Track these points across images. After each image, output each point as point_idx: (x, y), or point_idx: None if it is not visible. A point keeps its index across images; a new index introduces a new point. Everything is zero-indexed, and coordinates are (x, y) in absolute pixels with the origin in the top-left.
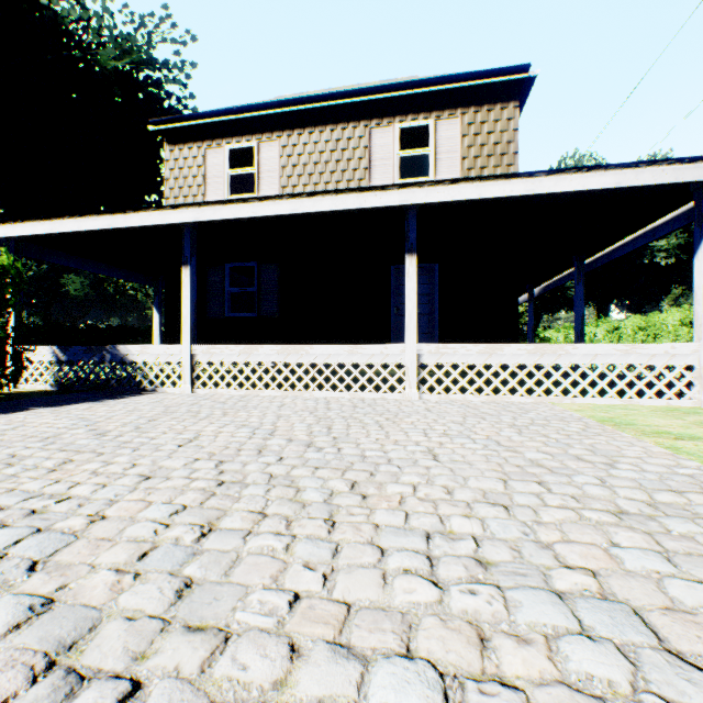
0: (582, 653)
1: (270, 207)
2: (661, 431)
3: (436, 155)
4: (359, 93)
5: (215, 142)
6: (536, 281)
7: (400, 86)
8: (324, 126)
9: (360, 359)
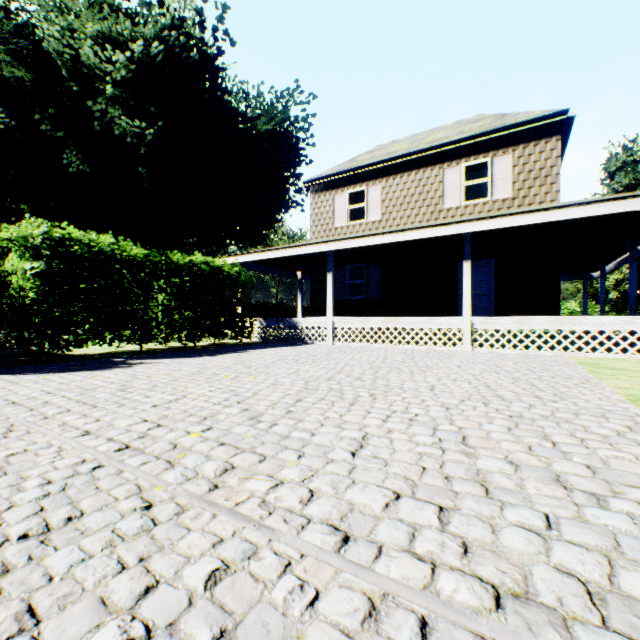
0: (465, 385)
1: (378, 239)
2: (609, 367)
3: (492, 182)
4: (434, 149)
5: (340, 189)
6: (607, 258)
7: (464, 140)
8: (410, 172)
9: (433, 326)
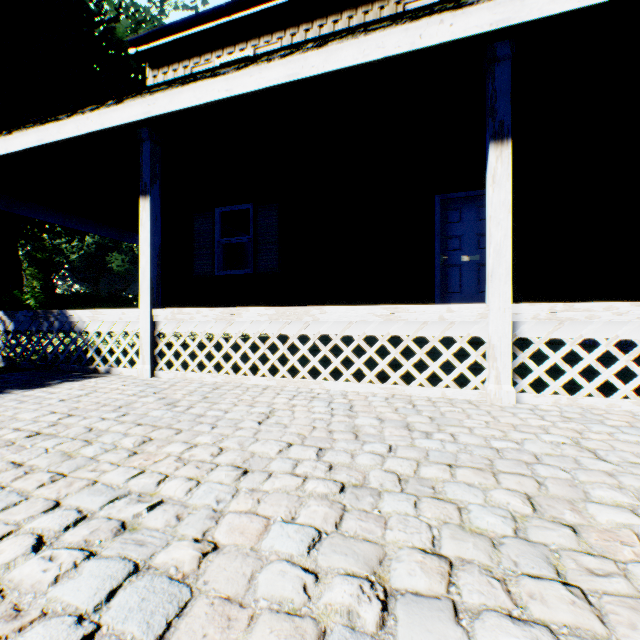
0: None
1: (253, 76)
2: None
3: None
4: None
5: (203, 58)
6: None
7: None
8: (339, 14)
9: (403, 330)
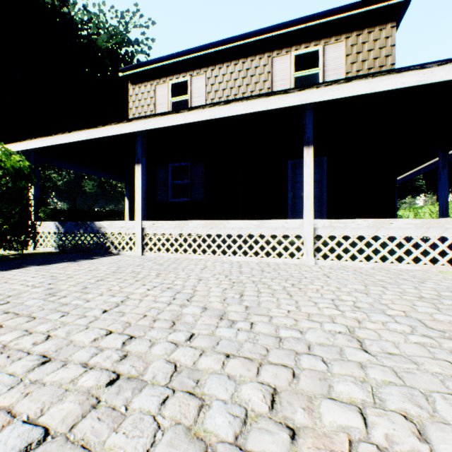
0: None
1: (196, 115)
2: None
3: (324, 72)
4: (264, 31)
5: (162, 80)
6: (399, 172)
7: (295, 21)
8: (237, 60)
9: (266, 232)
